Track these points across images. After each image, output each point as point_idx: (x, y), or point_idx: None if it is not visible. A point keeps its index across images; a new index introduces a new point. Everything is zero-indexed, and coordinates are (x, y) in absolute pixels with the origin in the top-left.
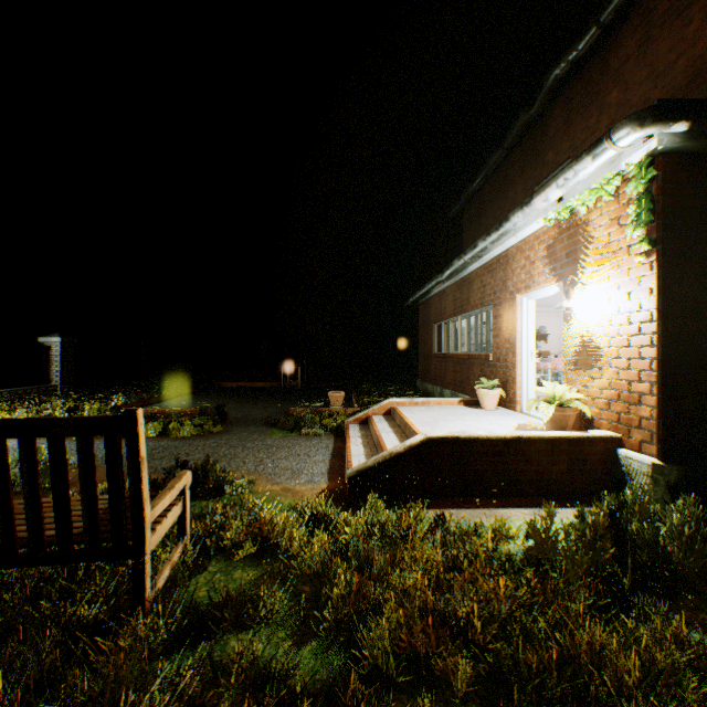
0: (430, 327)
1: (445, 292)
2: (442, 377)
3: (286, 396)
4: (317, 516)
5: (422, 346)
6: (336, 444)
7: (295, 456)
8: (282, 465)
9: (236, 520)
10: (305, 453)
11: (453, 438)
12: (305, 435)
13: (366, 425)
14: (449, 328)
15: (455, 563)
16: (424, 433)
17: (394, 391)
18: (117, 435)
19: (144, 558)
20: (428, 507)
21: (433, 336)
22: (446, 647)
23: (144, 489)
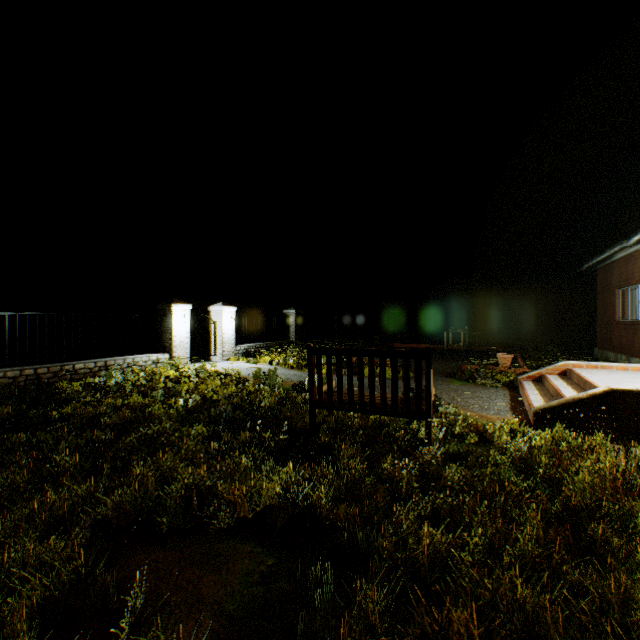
0: (610, 293)
1: (632, 256)
2: (627, 345)
3: (452, 356)
4: (512, 430)
5: (600, 312)
6: (511, 394)
7: (478, 398)
8: (470, 402)
9: (458, 422)
10: (486, 397)
11: (638, 391)
12: (480, 385)
13: (538, 382)
14: (637, 294)
15: (637, 469)
16: (606, 386)
17: (565, 357)
18: (419, 359)
19: (430, 420)
20: (610, 443)
21: (615, 302)
22: (628, 502)
23: (431, 387)
